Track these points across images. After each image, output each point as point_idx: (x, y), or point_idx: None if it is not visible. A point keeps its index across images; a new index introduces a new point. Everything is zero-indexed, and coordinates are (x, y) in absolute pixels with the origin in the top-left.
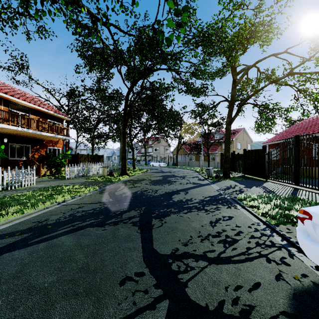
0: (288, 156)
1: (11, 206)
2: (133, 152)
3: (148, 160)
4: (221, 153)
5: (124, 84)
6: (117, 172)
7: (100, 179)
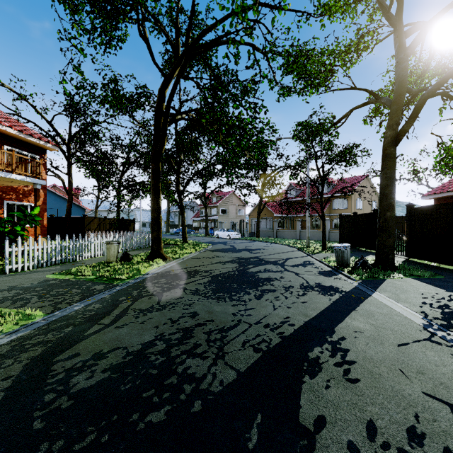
0: None
1: None
2: (183, 214)
3: (210, 228)
4: (340, 214)
5: (155, 65)
6: (149, 250)
7: (89, 274)
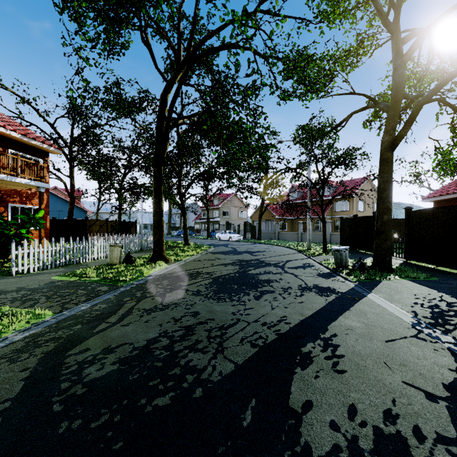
0: None
1: None
2: (185, 216)
3: (212, 230)
4: (341, 217)
5: (158, 70)
6: (151, 252)
7: (94, 275)
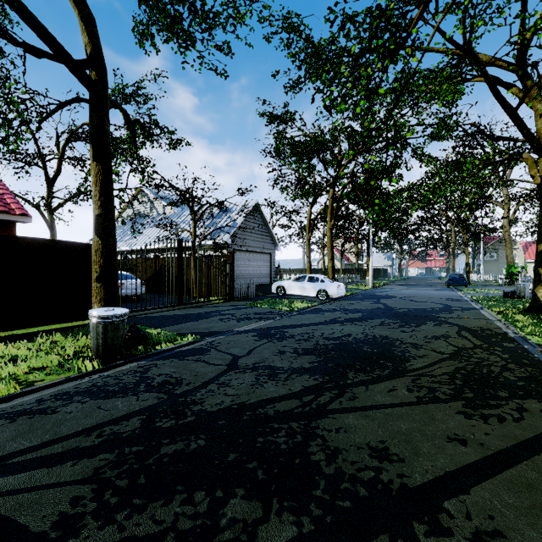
0: None
1: (537, 317)
2: None
3: None
4: None
5: None
6: None
7: None
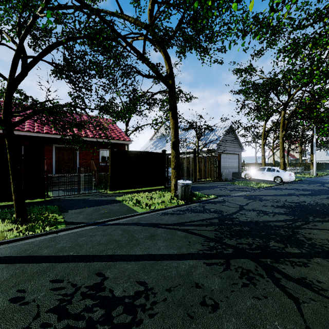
0: (54, 160)
1: None
2: None
3: None
4: None
5: None
6: None
7: None
